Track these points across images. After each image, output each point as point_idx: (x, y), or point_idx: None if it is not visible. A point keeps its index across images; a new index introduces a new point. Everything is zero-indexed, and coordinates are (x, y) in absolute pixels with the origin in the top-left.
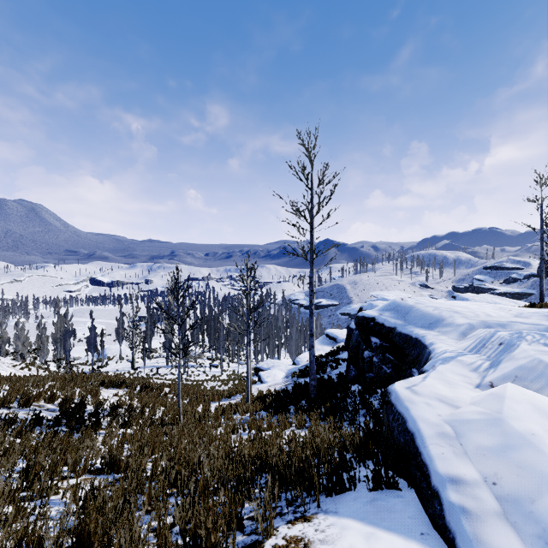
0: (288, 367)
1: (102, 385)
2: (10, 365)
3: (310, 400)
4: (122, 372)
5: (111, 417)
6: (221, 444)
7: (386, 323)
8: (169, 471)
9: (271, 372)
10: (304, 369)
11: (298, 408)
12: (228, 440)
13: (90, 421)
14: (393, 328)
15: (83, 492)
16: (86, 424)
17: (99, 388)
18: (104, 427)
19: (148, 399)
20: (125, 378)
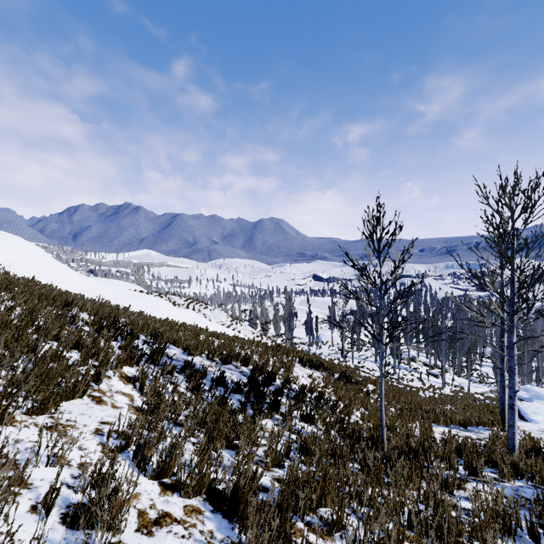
0: None
1: (300, 362)
2: (251, 332)
3: None
4: (333, 357)
5: (290, 402)
6: None
7: None
8: None
9: (542, 408)
10: None
11: None
12: None
13: (270, 399)
14: None
15: None
16: (267, 401)
17: (291, 363)
18: (283, 412)
19: (344, 392)
20: (328, 362)
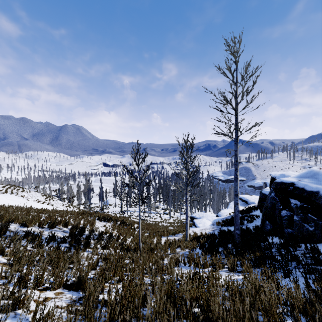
0: (213, 218)
1: (98, 219)
2: (61, 204)
3: (235, 245)
4: (116, 212)
5: (96, 241)
6: (164, 284)
7: (307, 187)
8: (114, 306)
9: (202, 221)
10: (225, 220)
11: (228, 251)
12: (171, 274)
13: (84, 242)
14: (315, 192)
15: (48, 309)
16: (82, 243)
17: (94, 221)
18: (92, 247)
19: (123, 230)
20: (113, 216)
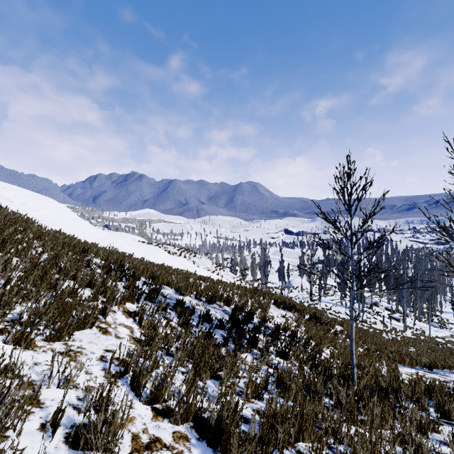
0: None
1: (275, 304)
2: (232, 277)
3: None
4: (302, 300)
5: (267, 339)
6: None
7: None
8: None
9: None
10: None
11: None
12: None
13: (249, 335)
14: None
15: None
16: (247, 336)
17: (267, 304)
18: (261, 347)
19: (315, 331)
20: (298, 304)
